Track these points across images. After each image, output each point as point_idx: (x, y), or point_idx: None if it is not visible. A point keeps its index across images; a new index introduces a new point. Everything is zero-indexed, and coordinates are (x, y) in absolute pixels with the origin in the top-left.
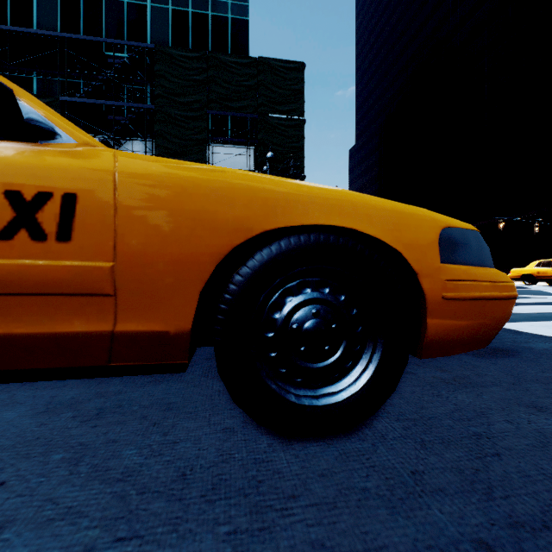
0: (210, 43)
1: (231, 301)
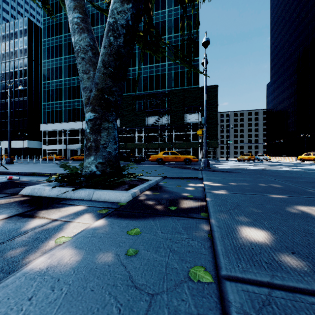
0: (186, 80)
1: (184, 160)
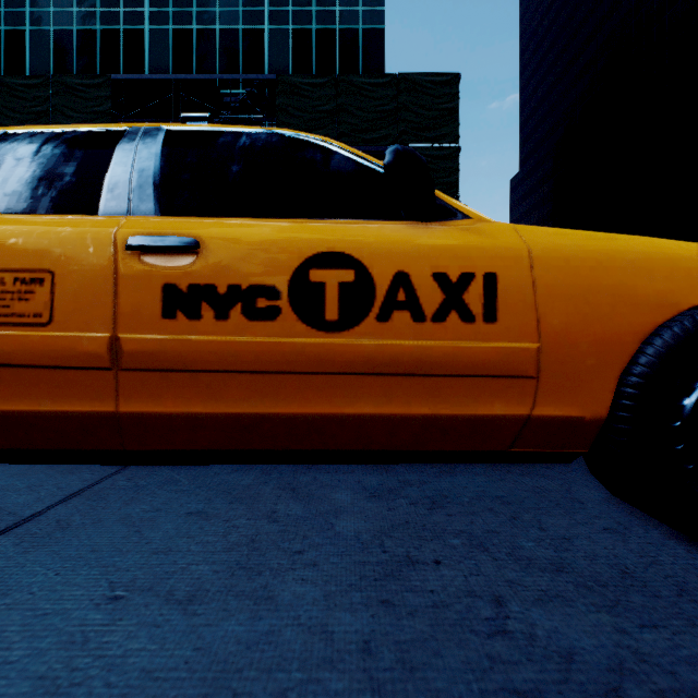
0: (338, 63)
1: (643, 385)
